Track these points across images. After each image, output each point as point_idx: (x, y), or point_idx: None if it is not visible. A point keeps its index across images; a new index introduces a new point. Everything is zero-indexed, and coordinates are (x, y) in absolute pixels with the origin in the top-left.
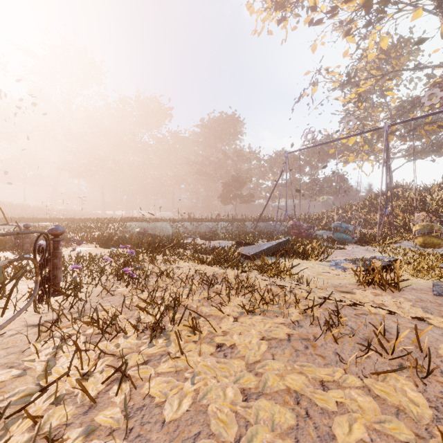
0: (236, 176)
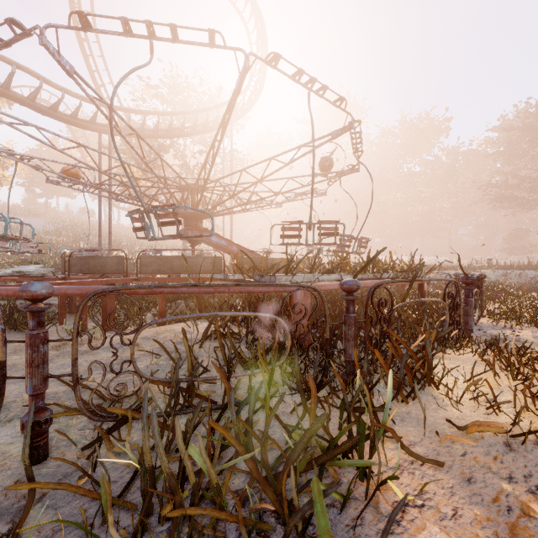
0: None
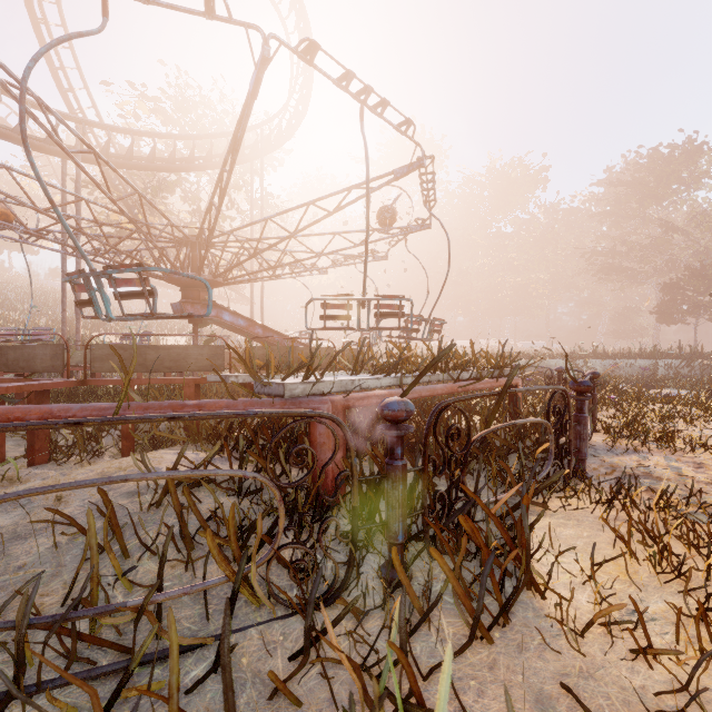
0: (696, 267)
